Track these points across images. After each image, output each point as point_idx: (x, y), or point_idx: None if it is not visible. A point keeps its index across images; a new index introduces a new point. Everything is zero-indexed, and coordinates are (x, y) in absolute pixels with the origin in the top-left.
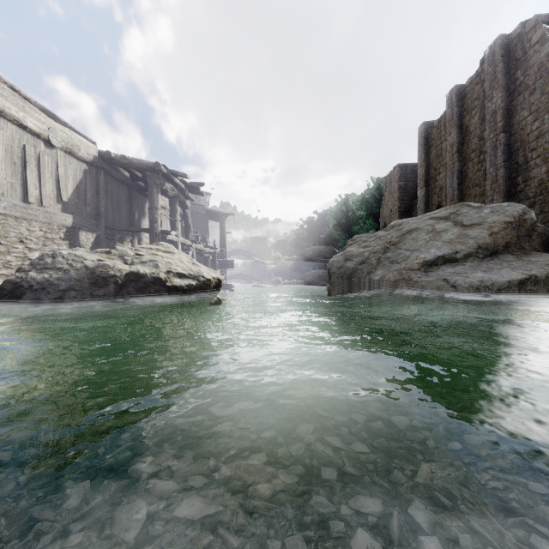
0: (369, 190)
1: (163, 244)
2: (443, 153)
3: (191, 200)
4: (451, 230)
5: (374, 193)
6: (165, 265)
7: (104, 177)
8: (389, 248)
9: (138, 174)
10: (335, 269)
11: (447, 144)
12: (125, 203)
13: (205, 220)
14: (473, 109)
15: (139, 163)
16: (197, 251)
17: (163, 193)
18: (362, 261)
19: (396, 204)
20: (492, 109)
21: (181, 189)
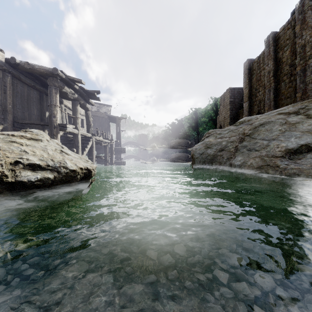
0: (210, 105)
1: (33, 131)
2: (262, 78)
3: (92, 104)
4: (306, 121)
5: (213, 107)
6: (17, 154)
7: (11, 79)
8: (243, 138)
9: (46, 82)
10: (198, 155)
11: (265, 71)
12: (36, 104)
13: (107, 122)
14: (285, 46)
15: (40, 68)
16: (98, 141)
17: (64, 96)
18: (221, 148)
19: (228, 113)
20: (302, 43)
21: (81, 94)
